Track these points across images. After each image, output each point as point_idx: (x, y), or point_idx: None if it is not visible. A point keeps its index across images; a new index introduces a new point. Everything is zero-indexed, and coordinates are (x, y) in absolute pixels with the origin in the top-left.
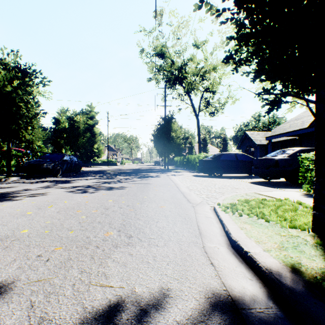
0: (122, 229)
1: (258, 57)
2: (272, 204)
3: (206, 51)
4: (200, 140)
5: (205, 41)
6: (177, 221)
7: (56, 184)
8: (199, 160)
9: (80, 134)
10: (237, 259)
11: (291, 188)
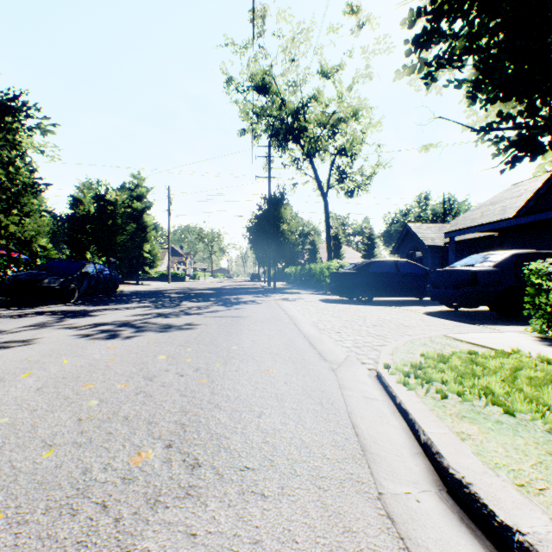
0: (177, 441)
1: (478, 53)
2: (498, 365)
3: (341, 83)
4: (330, 238)
5: (340, 66)
6: (306, 412)
7: (61, 318)
8: (331, 273)
9: (117, 225)
10: (480, 545)
11: (503, 324)
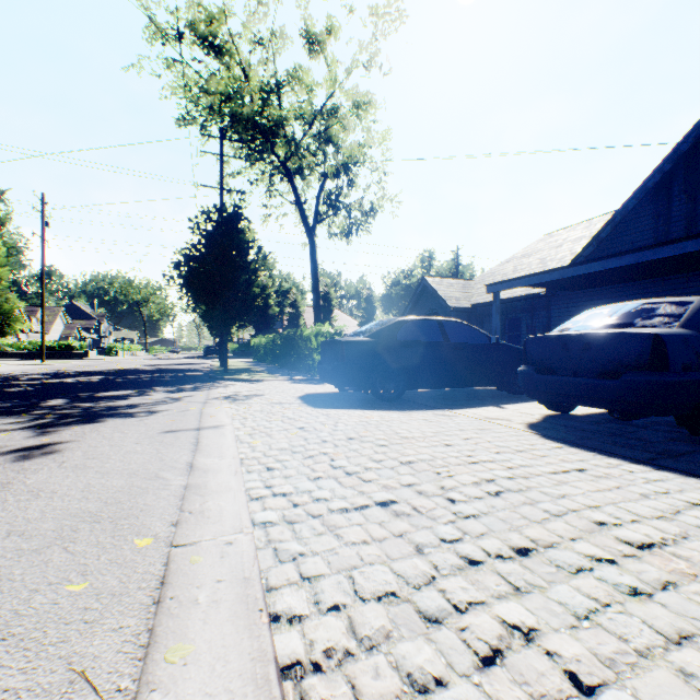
0: None
1: None
2: None
3: (335, 59)
4: (319, 294)
5: (335, 27)
6: None
7: None
8: (323, 343)
9: None
10: None
11: None
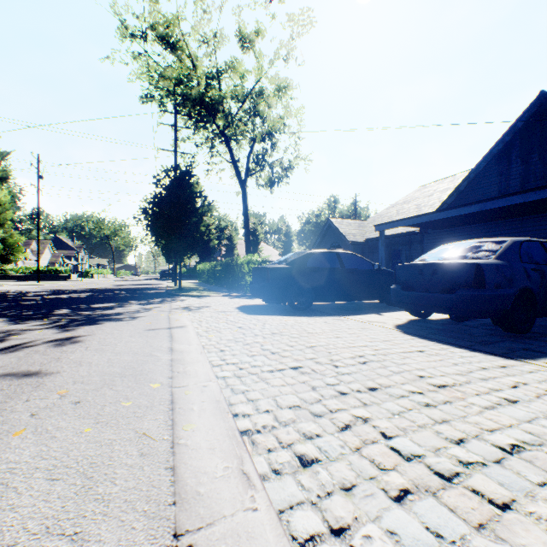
0: None
1: None
2: None
3: (262, 53)
4: (249, 231)
5: (261, 30)
6: None
7: None
8: (254, 269)
9: None
10: None
11: (545, 352)
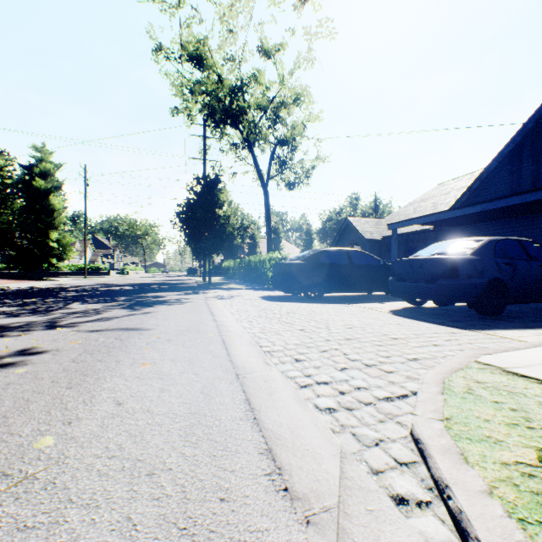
0: None
1: None
2: None
3: (282, 65)
4: (270, 230)
5: (282, 45)
6: None
7: None
8: (274, 264)
9: None
10: None
11: (498, 327)
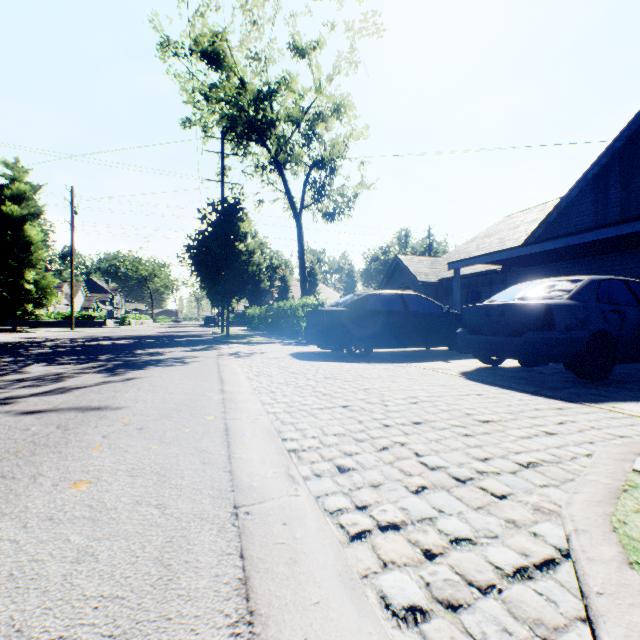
0: None
1: None
2: None
3: (319, 68)
4: (305, 270)
5: (318, 42)
6: None
7: None
8: (309, 312)
9: None
10: None
11: (613, 397)
